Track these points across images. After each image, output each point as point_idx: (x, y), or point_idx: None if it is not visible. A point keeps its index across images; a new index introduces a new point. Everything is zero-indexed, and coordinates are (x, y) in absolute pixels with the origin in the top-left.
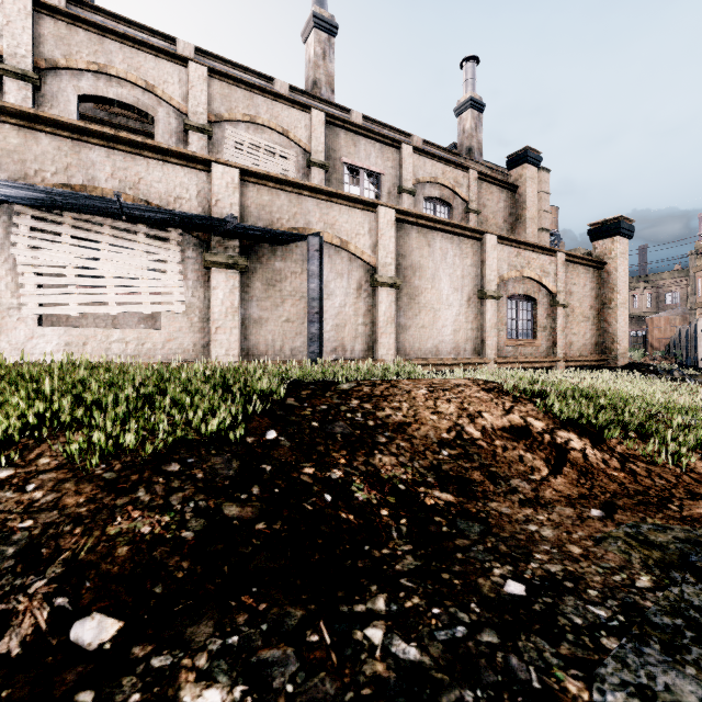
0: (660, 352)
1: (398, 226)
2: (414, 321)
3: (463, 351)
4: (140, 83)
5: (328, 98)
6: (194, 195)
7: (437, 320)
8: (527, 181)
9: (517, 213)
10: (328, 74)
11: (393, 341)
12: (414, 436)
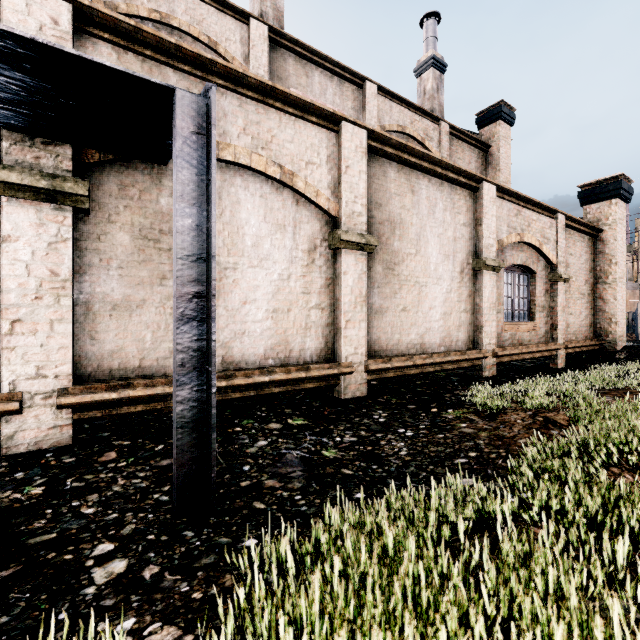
0: None
1: (371, 159)
2: (392, 302)
3: (455, 341)
4: None
5: None
6: None
7: (422, 300)
8: (500, 140)
9: (488, 176)
10: (276, 8)
11: (364, 333)
12: None
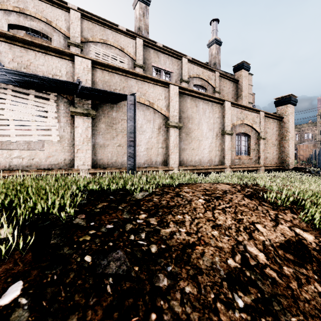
0: (303, 161)
1: (180, 96)
2: (188, 146)
3: (214, 162)
4: (43, 19)
5: (145, 36)
6: (64, 74)
7: (200, 146)
8: (243, 78)
9: (238, 93)
10: (145, 24)
11: (177, 157)
12: (199, 267)
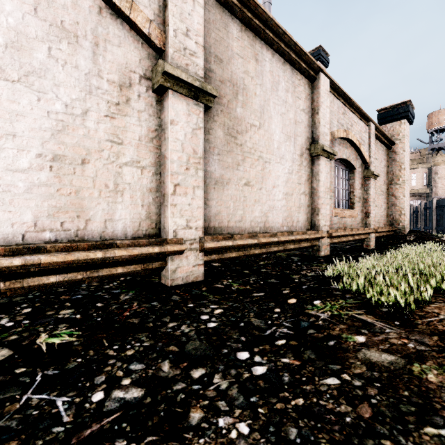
0: None
1: (209, 2)
2: (234, 174)
3: (296, 222)
4: None
5: None
6: None
7: (266, 176)
8: None
9: None
10: None
11: (199, 203)
12: None
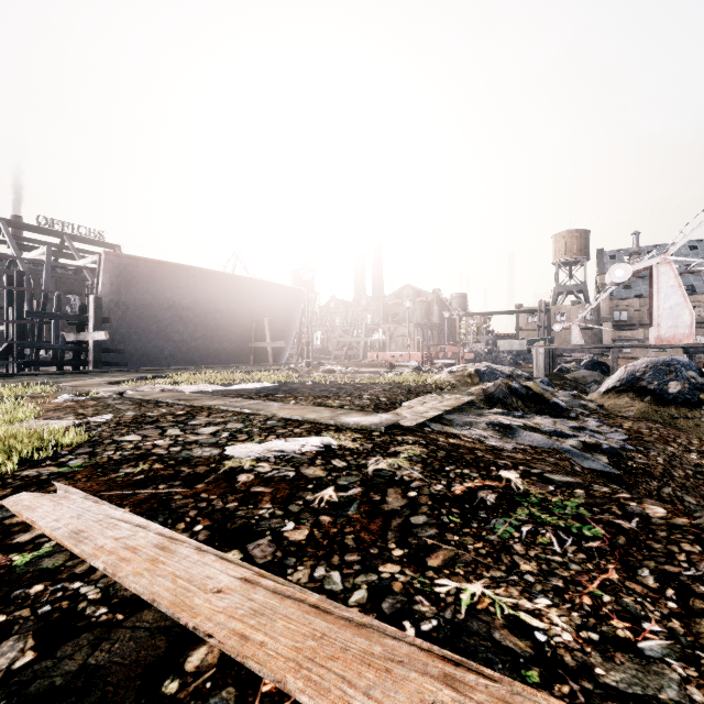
0: None
1: None
2: None
3: None
4: None
5: None
6: None
7: None
8: None
9: None
10: None
11: None
12: None
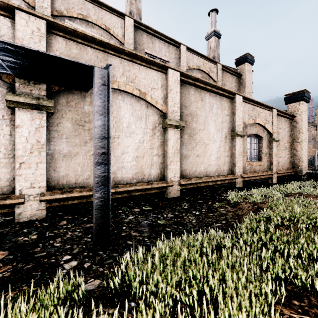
0: None
1: (182, 85)
2: (192, 152)
3: (222, 171)
4: None
5: None
6: None
7: (206, 151)
8: (247, 72)
9: (241, 89)
10: (138, 8)
11: (178, 167)
12: None
